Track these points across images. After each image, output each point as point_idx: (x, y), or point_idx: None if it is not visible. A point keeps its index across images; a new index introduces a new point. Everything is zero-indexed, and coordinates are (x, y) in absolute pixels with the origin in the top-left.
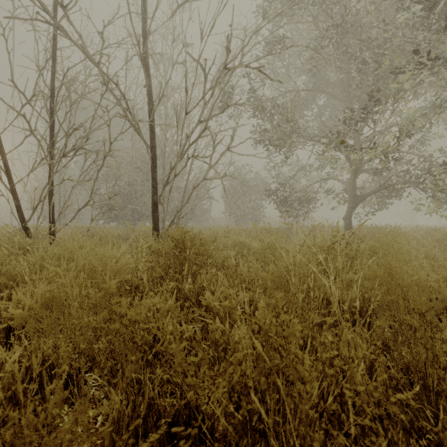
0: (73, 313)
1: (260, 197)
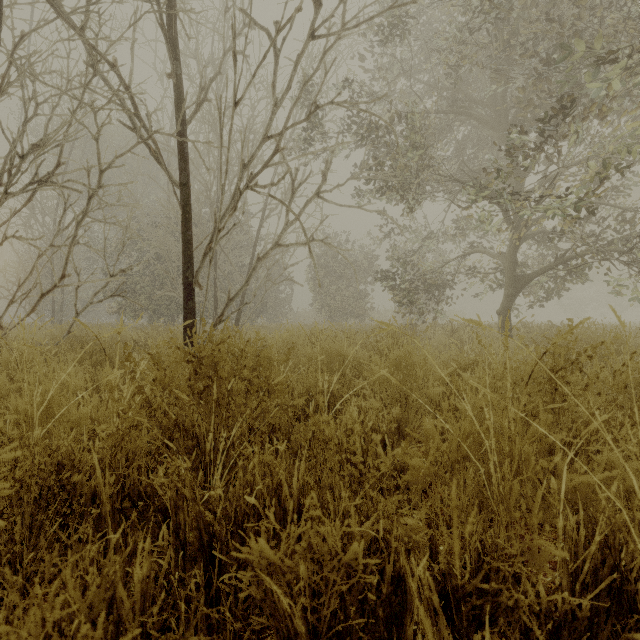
0: None
1: (365, 280)
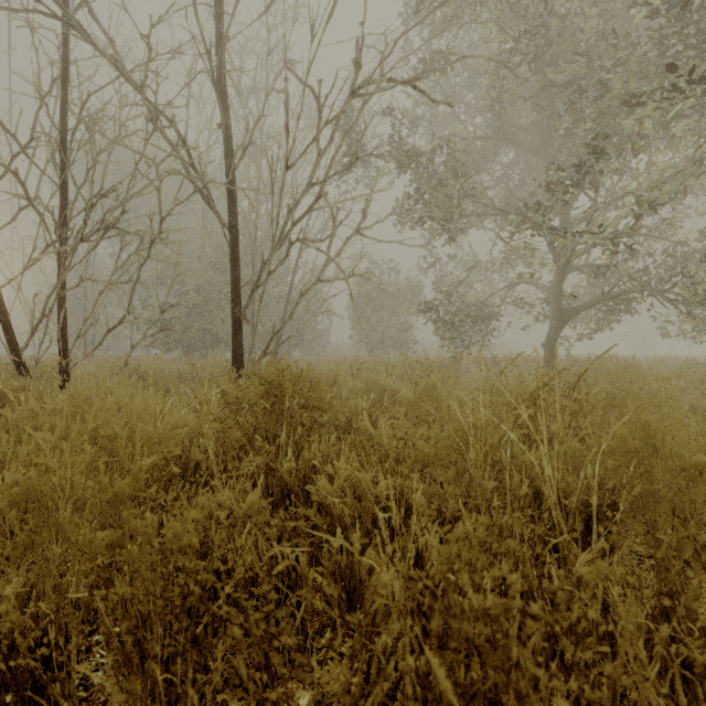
0: (65, 524)
1: (408, 311)
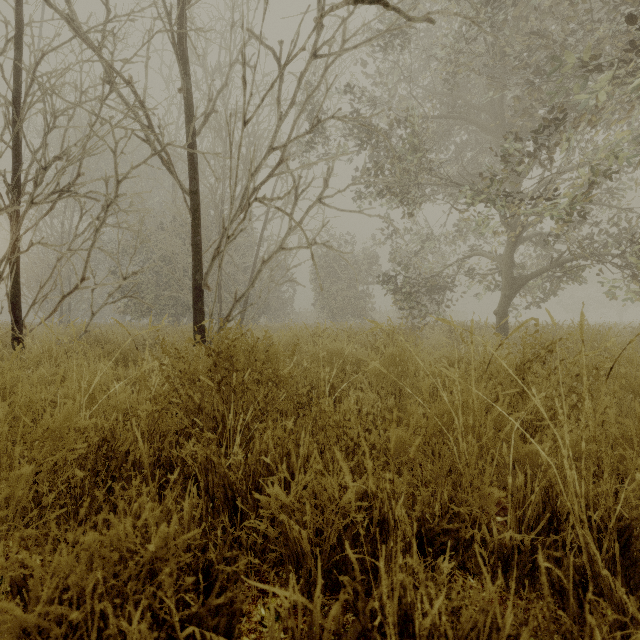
0: None
1: (366, 281)
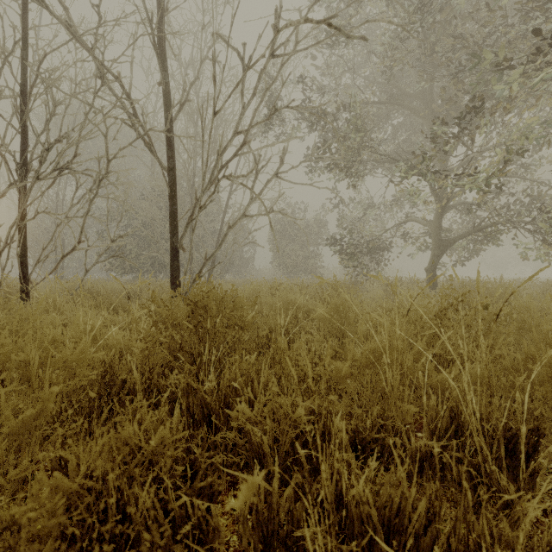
0: None
1: (316, 242)
